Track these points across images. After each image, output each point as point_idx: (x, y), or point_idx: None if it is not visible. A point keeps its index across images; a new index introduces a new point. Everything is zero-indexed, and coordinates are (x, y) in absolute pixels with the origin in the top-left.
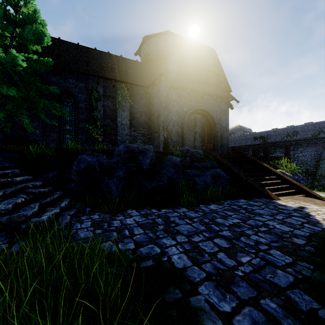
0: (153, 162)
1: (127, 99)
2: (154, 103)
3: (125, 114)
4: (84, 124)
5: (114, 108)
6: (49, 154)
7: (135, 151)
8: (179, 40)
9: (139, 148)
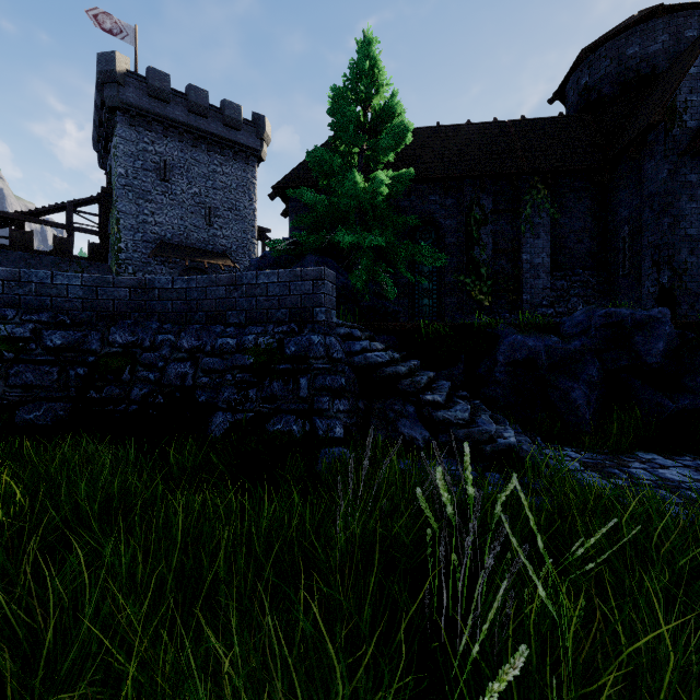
0: (670, 348)
1: (545, 210)
2: (616, 204)
3: (540, 242)
4: (456, 276)
5: (513, 234)
6: (440, 335)
7: (624, 323)
8: (694, 17)
9: (636, 317)
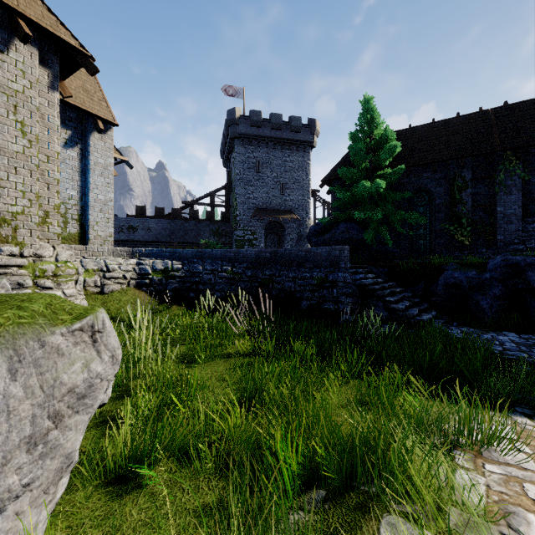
0: None
1: (517, 174)
2: None
3: (512, 197)
4: (442, 225)
5: (489, 193)
6: (412, 269)
7: (519, 264)
8: None
9: (527, 261)
